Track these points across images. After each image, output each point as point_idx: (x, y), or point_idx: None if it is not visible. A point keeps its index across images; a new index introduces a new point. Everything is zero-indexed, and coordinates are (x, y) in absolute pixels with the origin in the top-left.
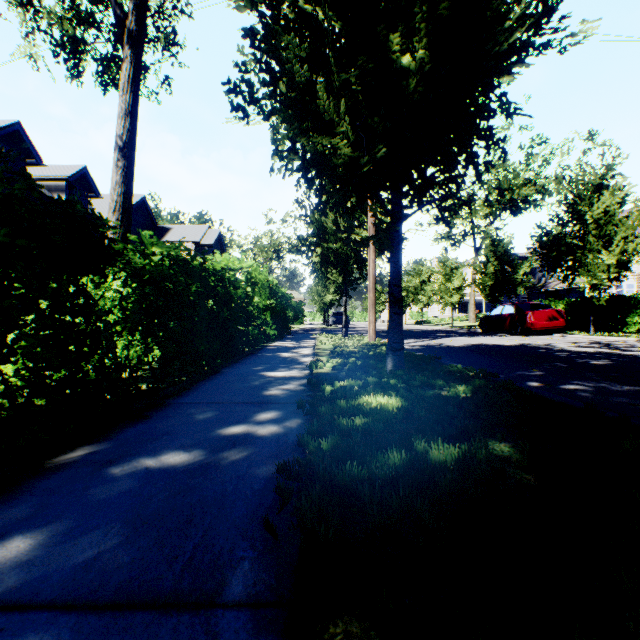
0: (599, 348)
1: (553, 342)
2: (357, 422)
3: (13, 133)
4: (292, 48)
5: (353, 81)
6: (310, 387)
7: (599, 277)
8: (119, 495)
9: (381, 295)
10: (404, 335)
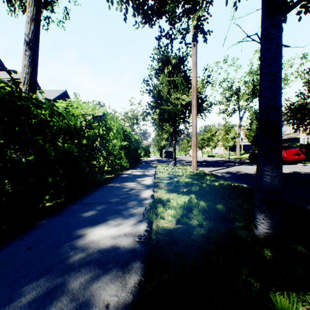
0: None
1: None
2: None
3: None
4: None
5: None
6: None
7: None
8: None
9: (189, 142)
10: (208, 164)
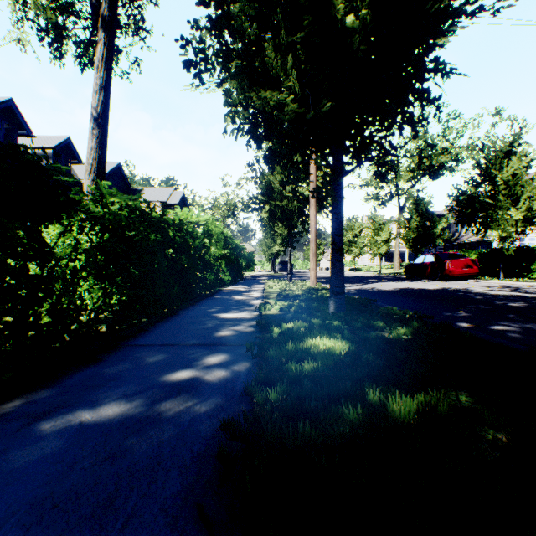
0: (512, 292)
1: (470, 286)
2: (306, 367)
3: (7, 108)
4: (241, 5)
5: (298, 48)
6: (259, 328)
7: (508, 231)
8: (38, 461)
9: (320, 247)
10: None
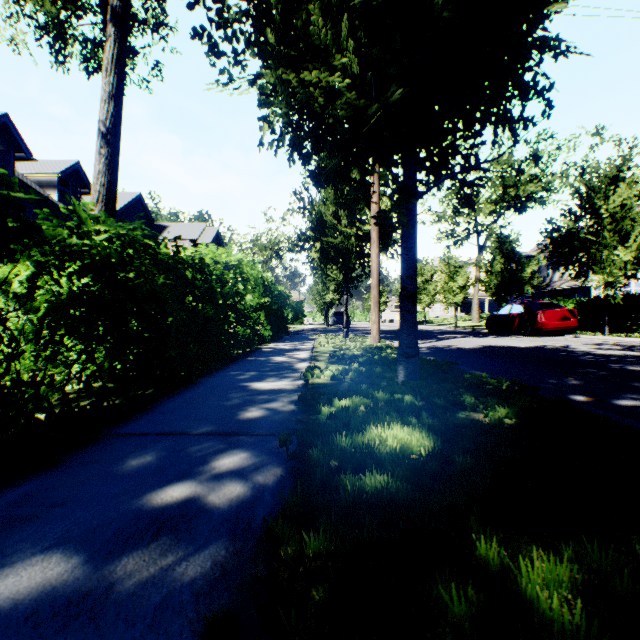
0: (625, 350)
1: (569, 343)
2: (368, 483)
3: (1, 126)
4: None
5: (357, 26)
6: (302, 406)
7: (615, 274)
8: None
9: (382, 295)
10: None
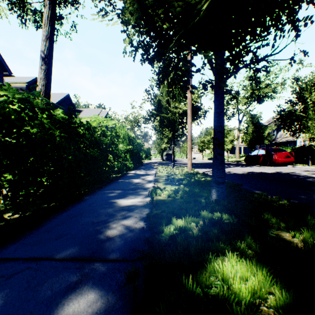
0: None
1: (293, 170)
2: None
3: None
4: None
5: None
6: (149, 223)
7: None
8: None
9: None
10: (205, 166)
